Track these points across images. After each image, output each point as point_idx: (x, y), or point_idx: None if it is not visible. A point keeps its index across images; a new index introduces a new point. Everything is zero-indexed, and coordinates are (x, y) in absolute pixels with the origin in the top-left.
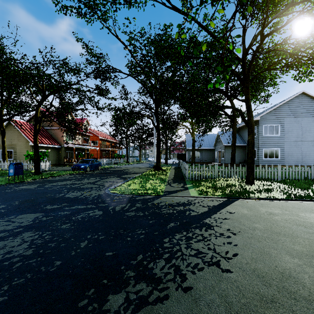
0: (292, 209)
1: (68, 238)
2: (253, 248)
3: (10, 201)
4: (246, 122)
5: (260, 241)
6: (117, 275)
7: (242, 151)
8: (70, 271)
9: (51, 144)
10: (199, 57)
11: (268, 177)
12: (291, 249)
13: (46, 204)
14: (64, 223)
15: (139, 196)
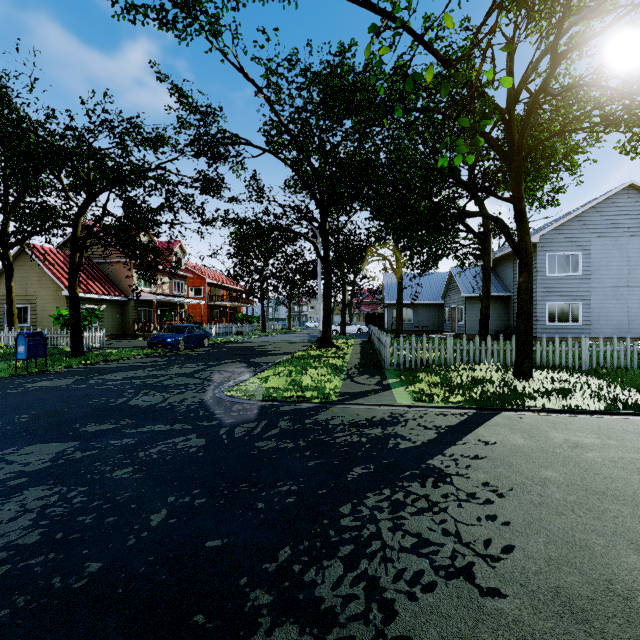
0: (623, 435)
1: (125, 502)
2: (548, 533)
3: (10, 414)
4: (515, 245)
5: (562, 514)
6: (228, 602)
7: (502, 309)
8: (120, 590)
9: (108, 294)
10: (415, 109)
11: (560, 364)
12: (637, 536)
13: (86, 421)
14: (118, 466)
15: (286, 404)
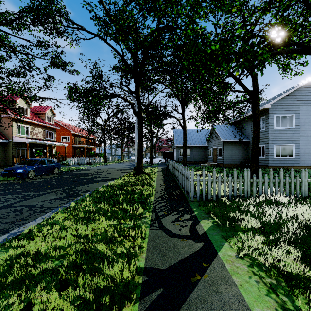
0: None
1: None
2: None
3: None
4: None
5: None
6: None
7: (244, 149)
8: None
9: None
10: None
11: None
12: None
13: None
14: None
15: None
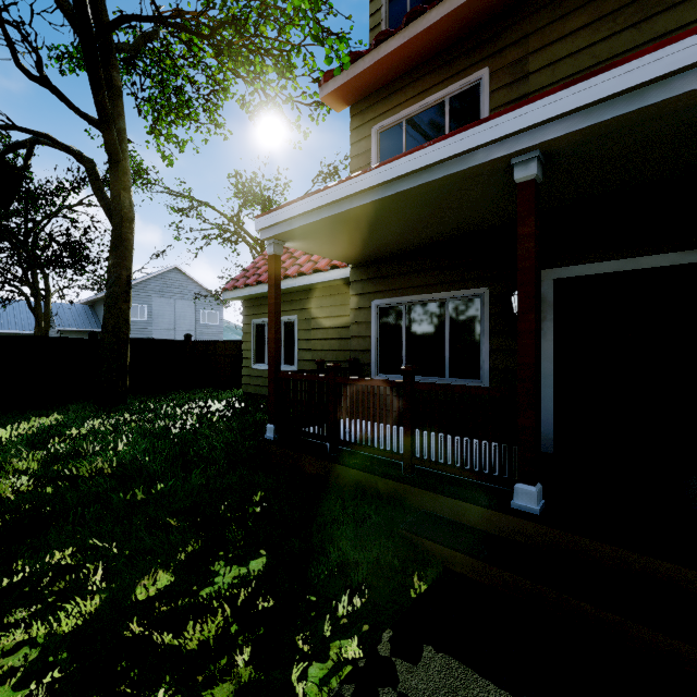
0: None
1: None
2: None
3: None
4: (34, 311)
5: None
6: None
7: None
8: None
9: None
10: None
11: None
12: None
13: None
14: None
15: None
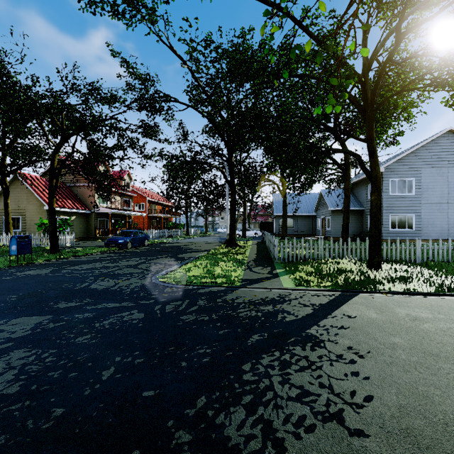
0: (449, 310)
1: (84, 361)
2: (398, 386)
3: (4, 295)
4: (368, 173)
5: (407, 371)
6: (158, 440)
7: (357, 219)
8: (77, 430)
9: (77, 208)
10: (296, 75)
11: (400, 258)
12: None
13: (58, 300)
14: (80, 334)
15: (203, 287)
